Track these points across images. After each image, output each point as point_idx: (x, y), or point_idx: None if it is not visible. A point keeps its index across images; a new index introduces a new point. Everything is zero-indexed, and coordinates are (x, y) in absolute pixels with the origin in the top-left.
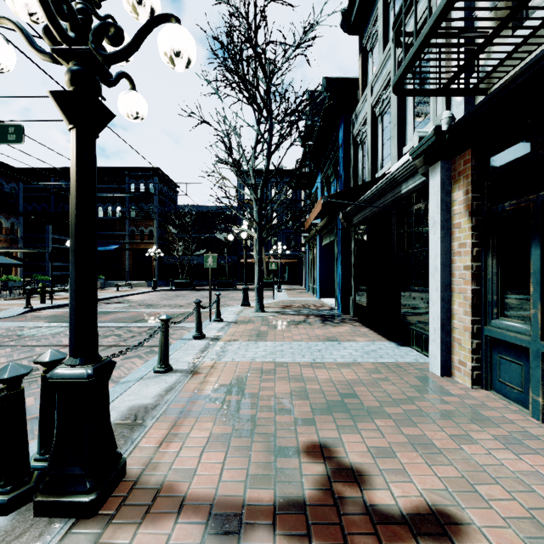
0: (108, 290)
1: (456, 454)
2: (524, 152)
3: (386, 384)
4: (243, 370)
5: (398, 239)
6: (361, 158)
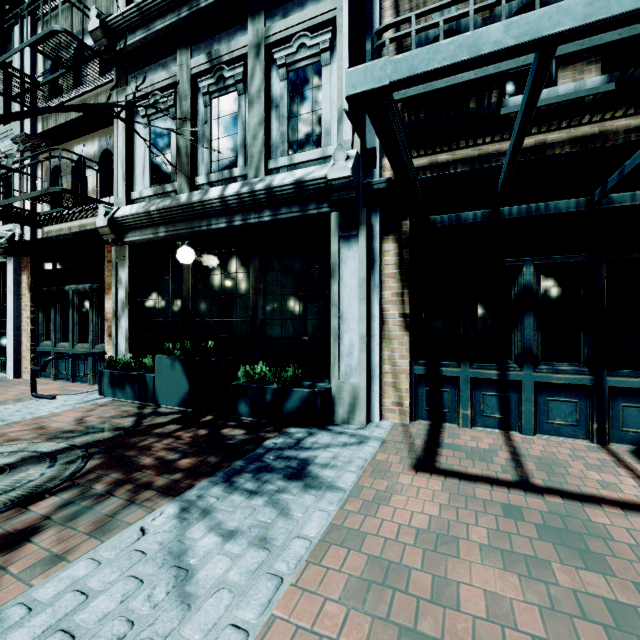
0: None
1: (3, 392)
2: (51, 268)
3: None
4: None
5: None
6: None
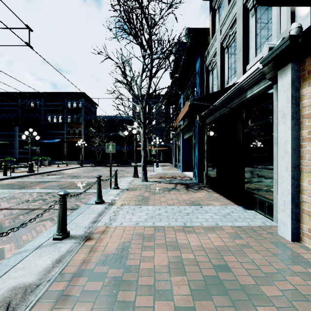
0: (52, 166)
1: None
2: None
3: (249, 251)
4: (128, 235)
5: (242, 131)
6: (211, 80)
